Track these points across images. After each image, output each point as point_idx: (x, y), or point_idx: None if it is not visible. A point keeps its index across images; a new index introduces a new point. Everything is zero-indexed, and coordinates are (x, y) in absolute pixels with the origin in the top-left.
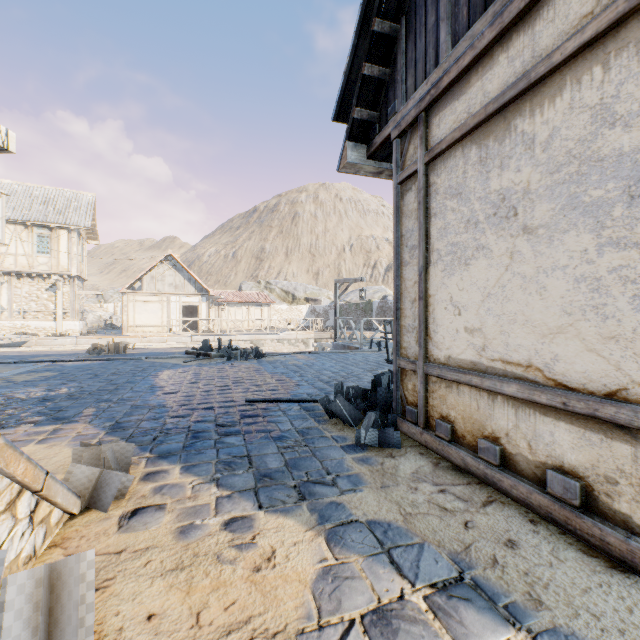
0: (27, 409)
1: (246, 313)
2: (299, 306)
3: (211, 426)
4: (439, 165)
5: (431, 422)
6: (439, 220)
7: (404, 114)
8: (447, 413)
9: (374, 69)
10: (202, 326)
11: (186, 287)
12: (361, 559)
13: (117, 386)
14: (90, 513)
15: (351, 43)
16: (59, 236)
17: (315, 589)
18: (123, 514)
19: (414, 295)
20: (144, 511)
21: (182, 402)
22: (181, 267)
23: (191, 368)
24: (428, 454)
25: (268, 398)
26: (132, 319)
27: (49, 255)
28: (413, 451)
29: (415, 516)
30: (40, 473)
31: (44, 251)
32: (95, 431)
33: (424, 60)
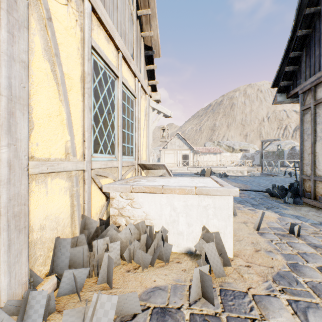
0: None
1: (208, 157)
2: (236, 153)
3: None
4: (320, 106)
5: (316, 197)
6: (320, 126)
7: (304, 85)
8: None
9: (290, 68)
10: (190, 163)
11: (184, 146)
12: (289, 218)
13: None
14: None
15: (280, 62)
16: None
17: (277, 219)
18: None
19: (309, 152)
20: None
21: None
22: (182, 138)
23: None
24: (315, 207)
25: (242, 189)
26: (163, 160)
27: None
28: (308, 206)
29: (307, 216)
30: None
31: None
32: None
33: (313, 66)
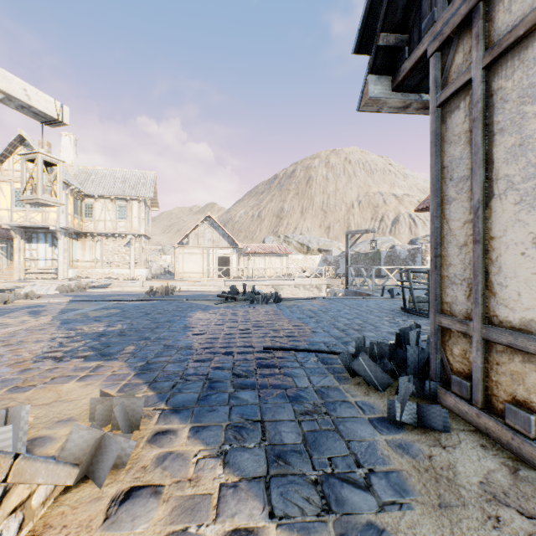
0: (85, 343)
1: (268, 262)
2: (313, 256)
3: (228, 375)
4: (510, 62)
5: (494, 403)
6: (510, 135)
7: (447, 18)
8: (526, 397)
9: None
10: (233, 273)
11: (221, 241)
12: None
13: (158, 325)
14: (85, 486)
15: None
16: (132, 206)
17: None
18: (116, 495)
19: (463, 238)
20: (138, 494)
21: (206, 344)
22: (217, 225)
23: (219, 310)
24: (494, 449)
25: (285, 346)
26: (181, 267)
27: (126, 220)
28: (469, 440)
29: None
30: (1, 460)
31: (122, 217)
32: (127, 371)
33: None
